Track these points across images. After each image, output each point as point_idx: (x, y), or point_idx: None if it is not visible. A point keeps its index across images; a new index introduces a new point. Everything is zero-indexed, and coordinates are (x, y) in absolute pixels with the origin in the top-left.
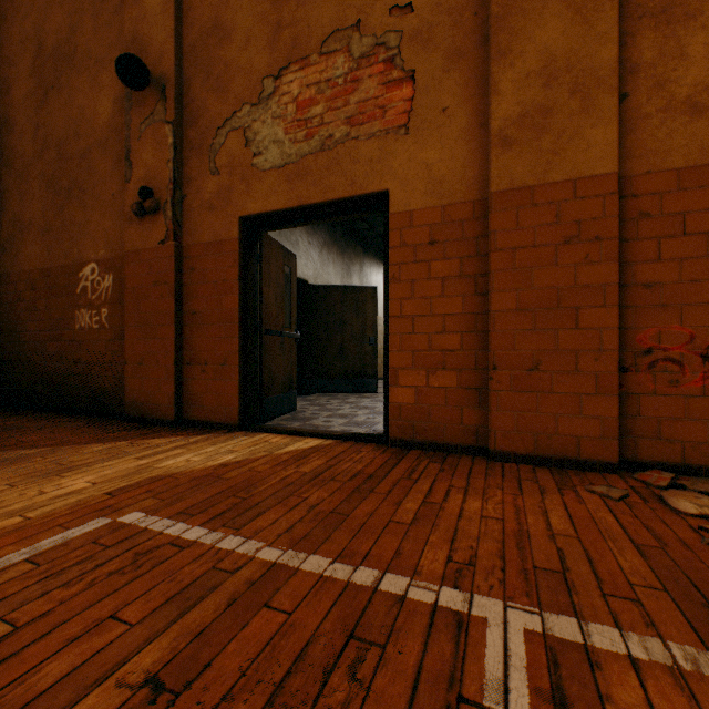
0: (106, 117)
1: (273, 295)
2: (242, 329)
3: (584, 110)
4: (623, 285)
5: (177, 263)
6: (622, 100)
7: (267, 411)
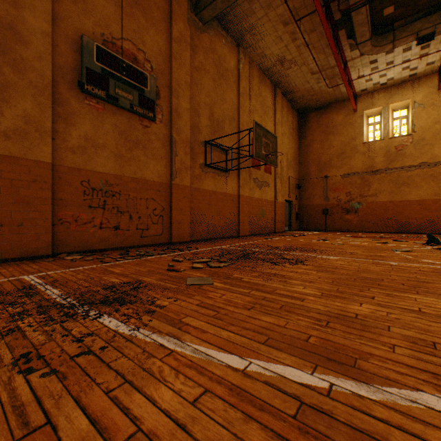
0: None
1: None
2: None
3: (41, 138)
4: (54, 198)
5: None
6: (54, 140)
7: None
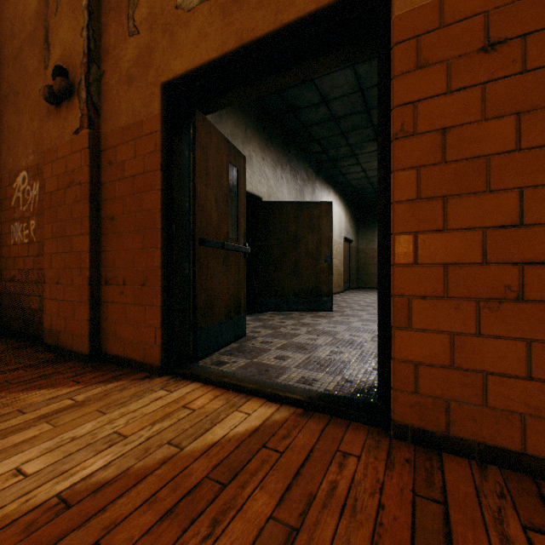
0: (34, 6)
1: (212, 196)
2: (165, 237)
3: None
4: None
5: (93, 156)
6: None
7: (203, 345)
